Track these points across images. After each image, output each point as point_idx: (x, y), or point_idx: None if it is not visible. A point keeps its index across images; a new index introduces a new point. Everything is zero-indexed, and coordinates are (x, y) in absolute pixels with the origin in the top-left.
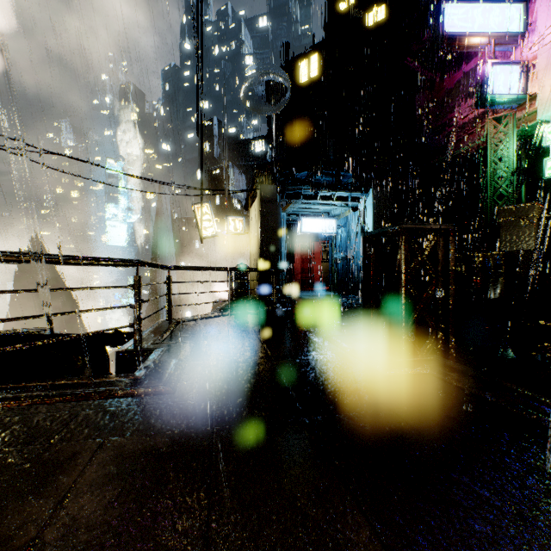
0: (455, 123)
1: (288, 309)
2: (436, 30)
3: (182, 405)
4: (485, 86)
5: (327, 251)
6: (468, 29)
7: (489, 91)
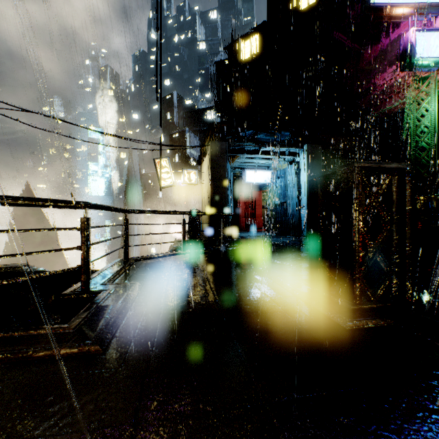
0: (379, 87)
1: (235, 248)
2: (365, 2)
3: (106, 376)
4: (409, 51)
5: (266, 199)
6: (394, 1)
7: (413, 55)
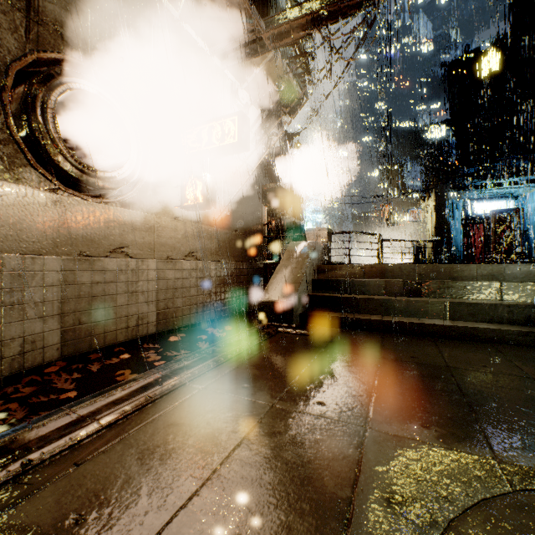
0: None
1: None
2: None
3: None
4: None
5: None
6: None
7: None
